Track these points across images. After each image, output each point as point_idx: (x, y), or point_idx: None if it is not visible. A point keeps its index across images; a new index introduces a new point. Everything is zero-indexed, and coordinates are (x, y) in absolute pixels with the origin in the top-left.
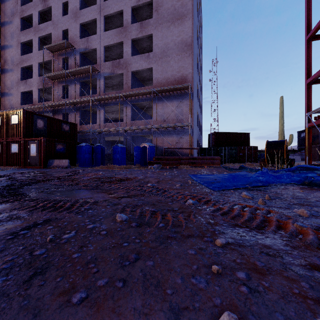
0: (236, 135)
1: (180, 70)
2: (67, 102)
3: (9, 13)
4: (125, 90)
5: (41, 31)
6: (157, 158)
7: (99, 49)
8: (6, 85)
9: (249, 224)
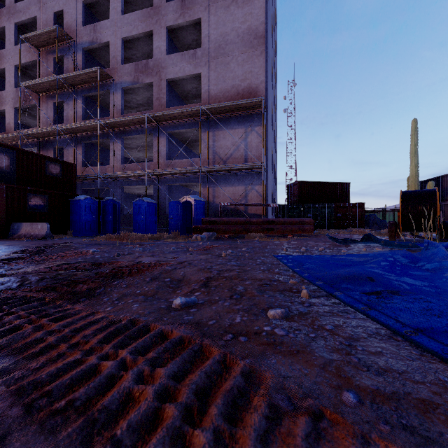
0: (330, 186)
1: (246, 78)
2: (60, 129)
3: None
4: (157, 110)
5: (19, 13)
6: (209, 221)
7: (113, 43)
8: None
9: None
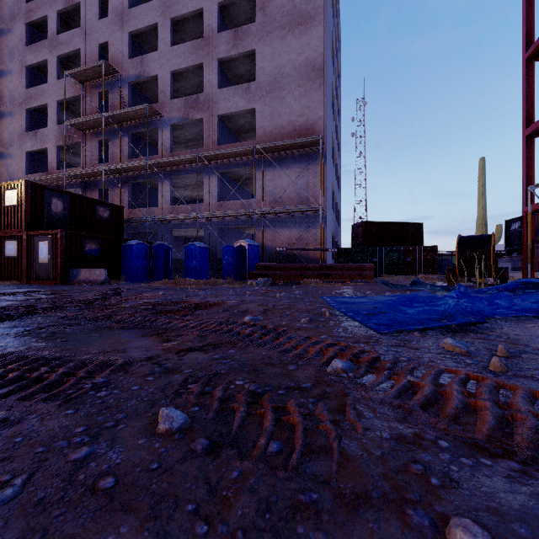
0: (400, 226)
1: (303, 113)
2: (107, 169)
3: (7, 15)
4: (208, 148)
5: (61, 45)
6: (264, 267)
7: (162, 77)
8: (1, 139)
9: (509, 443)
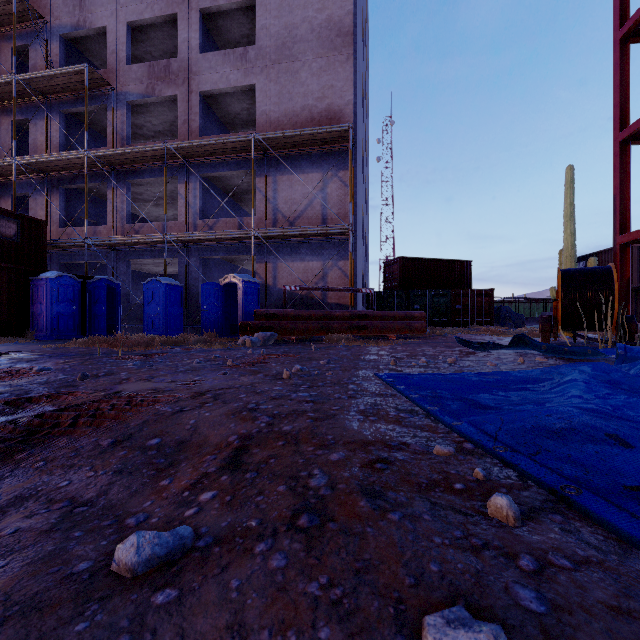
0: (445, 265)
1: (324, 95)
2: (21, 164)
3: None
4: (184, 140)
5: None
6: (265, 315)
7: (113, 30)
8: None
9: None
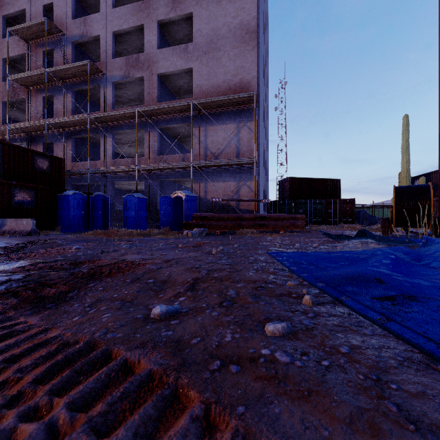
0: (321, 182)
1: (238, 73)
2: (49, 123)
3: None
4: (148, 105)
5: (7, 5)
6: (200, 217)
7: (104, 37)
8: None
9: None
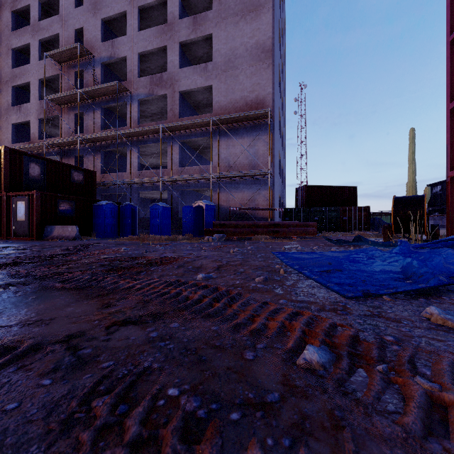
0: (337, 190)
1: (254, 89)
2: (82, 139)
3: None
4: (170, 121)
5: (42, 31)
6: (219, 224)
7: (130, 58)
8: None
9: None
